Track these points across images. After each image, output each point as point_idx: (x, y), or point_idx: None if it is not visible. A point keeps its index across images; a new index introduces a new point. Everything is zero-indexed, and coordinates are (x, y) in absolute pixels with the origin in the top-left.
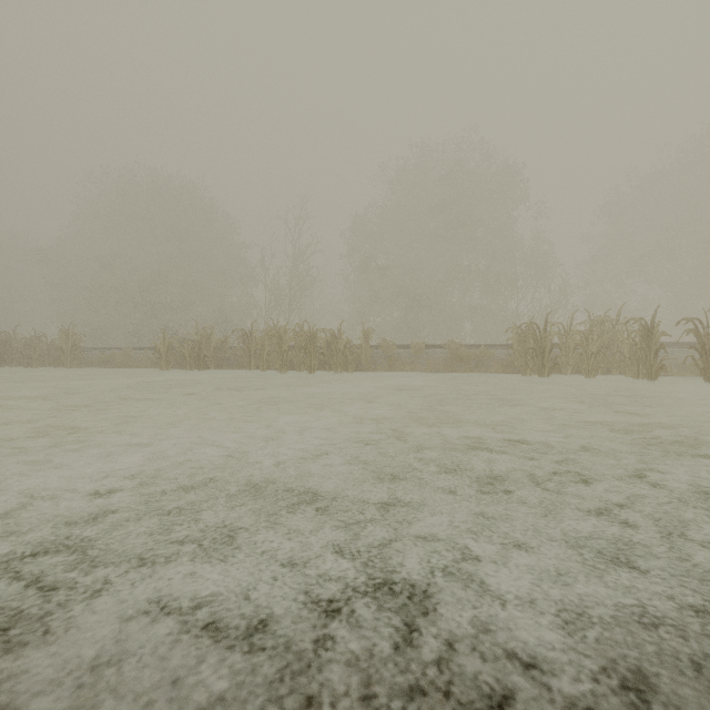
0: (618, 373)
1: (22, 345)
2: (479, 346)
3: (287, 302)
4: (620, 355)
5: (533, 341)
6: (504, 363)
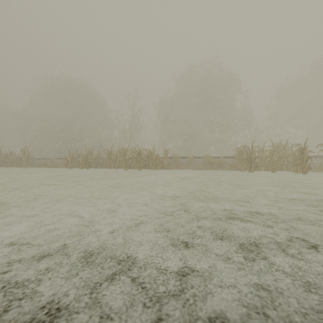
0: (286, 170)
1: (3, 157)
2: (219, 157)
3: (129, 137)
4: (287, 161)
5: (245, 155)
6: (231, 165)
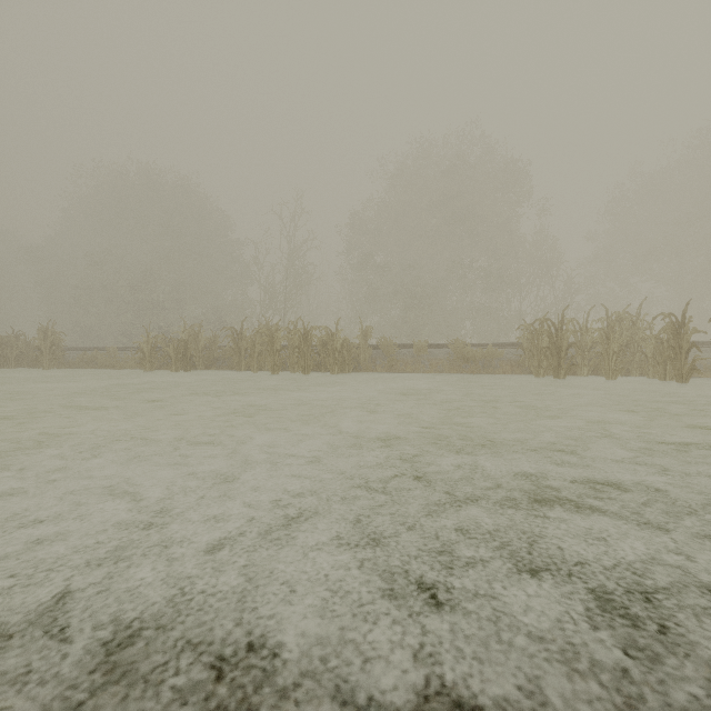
0: (638, 374)
1: None
2: (485, 346)
3: (283, 300)
4: (641, 355)
5: (546, 339)
6: (513, 363)
